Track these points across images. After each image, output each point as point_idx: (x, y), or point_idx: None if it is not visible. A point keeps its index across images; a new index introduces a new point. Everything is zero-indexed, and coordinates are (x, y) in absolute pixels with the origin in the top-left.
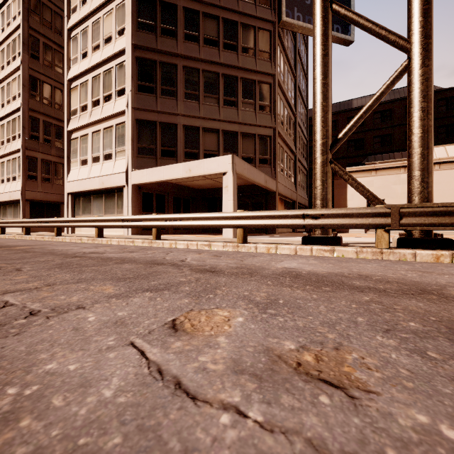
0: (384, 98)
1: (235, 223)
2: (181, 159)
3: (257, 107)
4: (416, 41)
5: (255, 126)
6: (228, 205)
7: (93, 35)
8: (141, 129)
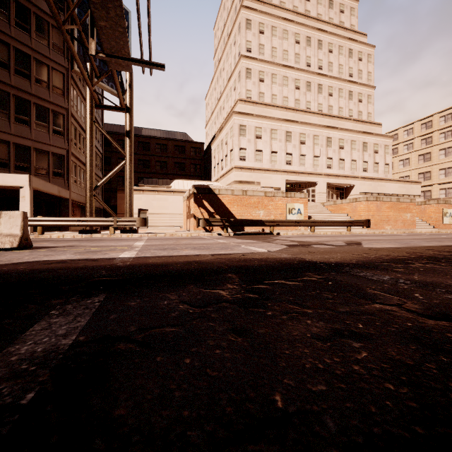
0: (163, 135)
1: (36, 223)
2: None
3: (51, 130)
4: (127, 155)
5: (49, 145)
6: (25, 210)
7: None
8: None
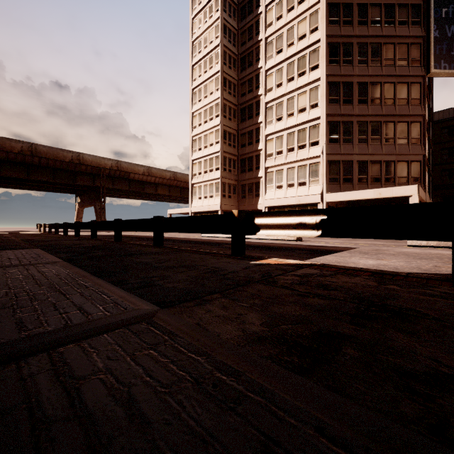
0: None
1: None
2: (355, 183)
3: (409, 141)
4: None
5: (408, 155)
6: None
7: (288, 106)
8: (330, 166)
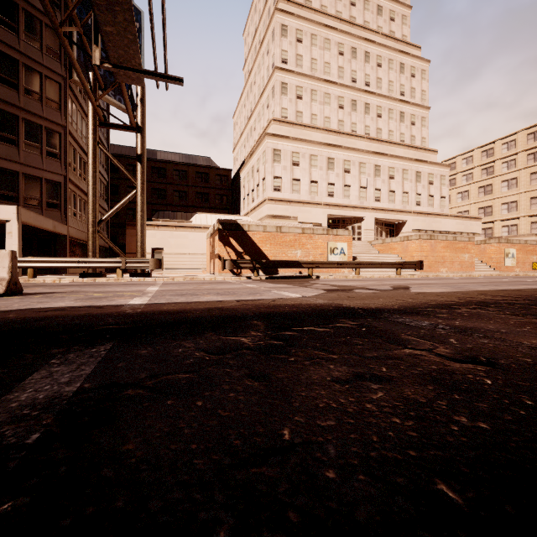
0: (182, 159)
1: (26, 265)
2: None
3: (44, 152)
4: (138, 183)
5: (42, 170)
6: (12, 249)
7: None
8: None
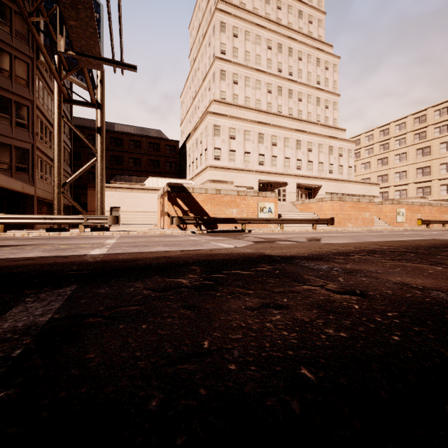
0: (137, 131)
1: None
2: None
3: (13, 122)
4: (98, 152)
5: (12, 138)
6: None
7: None
8: None
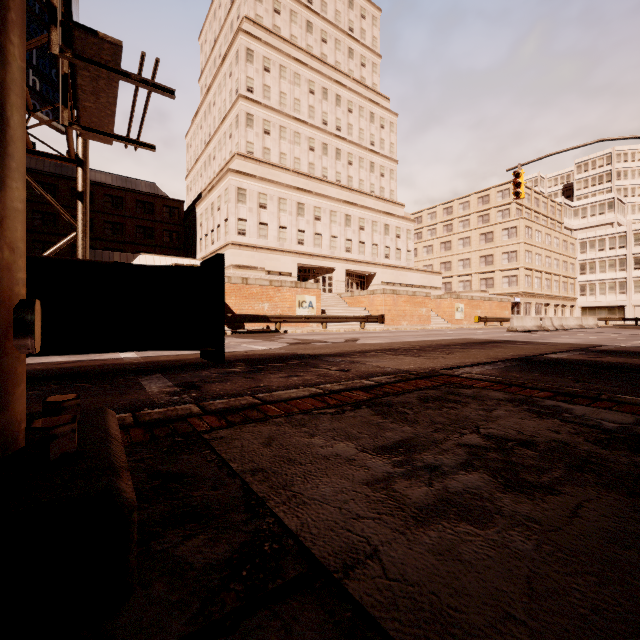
0: (117, 182)
1: None
2: None
3: None
4: (79, 225)
5: None
6: None
7: None
8: None
